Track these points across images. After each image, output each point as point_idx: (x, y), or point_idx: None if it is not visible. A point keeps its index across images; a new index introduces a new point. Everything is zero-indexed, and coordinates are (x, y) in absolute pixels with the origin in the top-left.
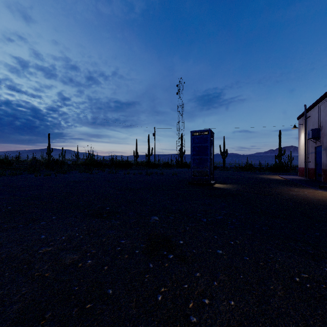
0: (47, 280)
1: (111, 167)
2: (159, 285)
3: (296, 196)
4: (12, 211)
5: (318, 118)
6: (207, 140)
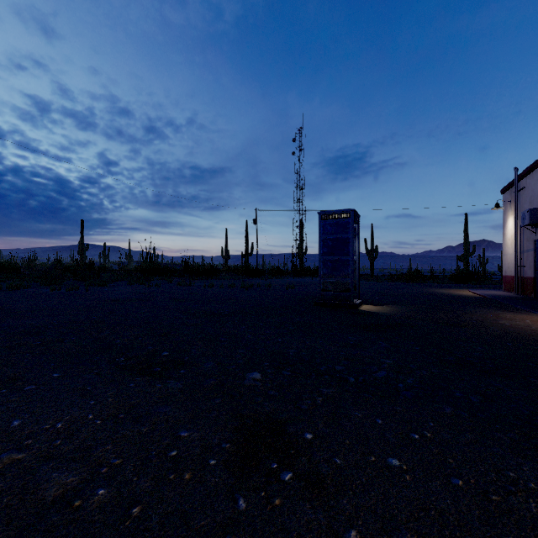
0: None
1: (183, 275)
2: None
3: (513, 329)
4: None
5: None
6: (348, 228)
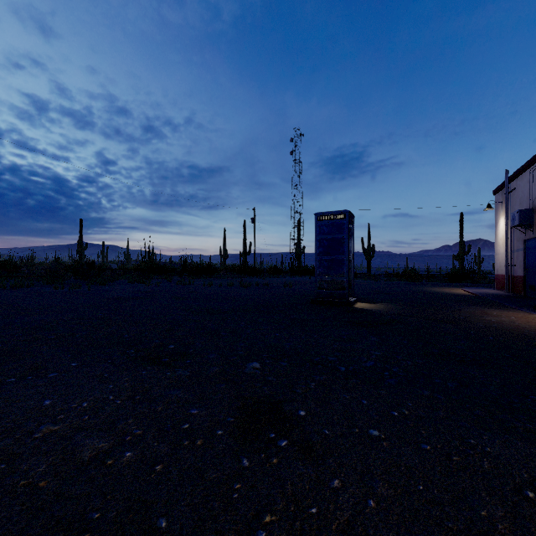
0: (42, 496)
1: (182, 274)
2: (260, 509)
3: (498, 325)
4: (1, 352)
5: (529, 192)
6: (343, 229)
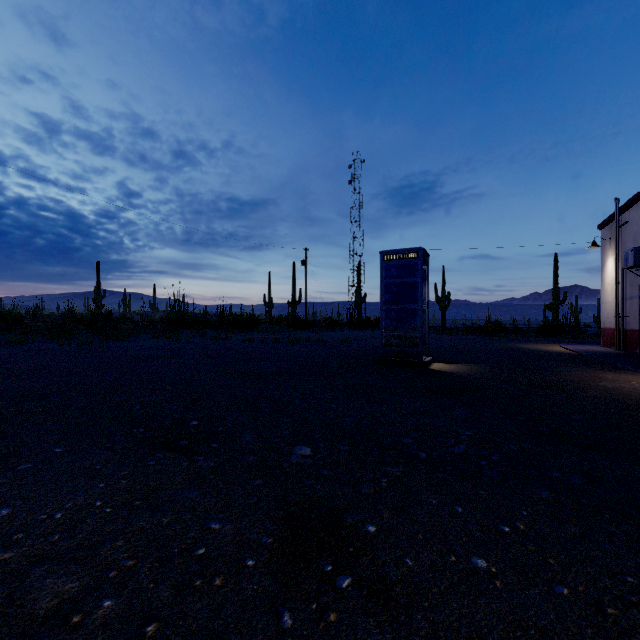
0: None
1: (218, 327)
2: None
3: (617, 393)
4: None
5: None
6: (416, 271)
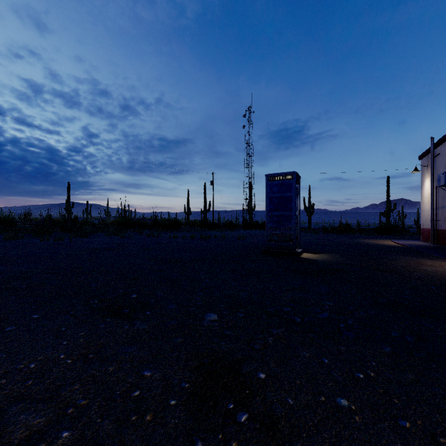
0: None
1: (152, 228)
2: None
3: (435, 274)
4: None
5: None
6: (291, 188)
